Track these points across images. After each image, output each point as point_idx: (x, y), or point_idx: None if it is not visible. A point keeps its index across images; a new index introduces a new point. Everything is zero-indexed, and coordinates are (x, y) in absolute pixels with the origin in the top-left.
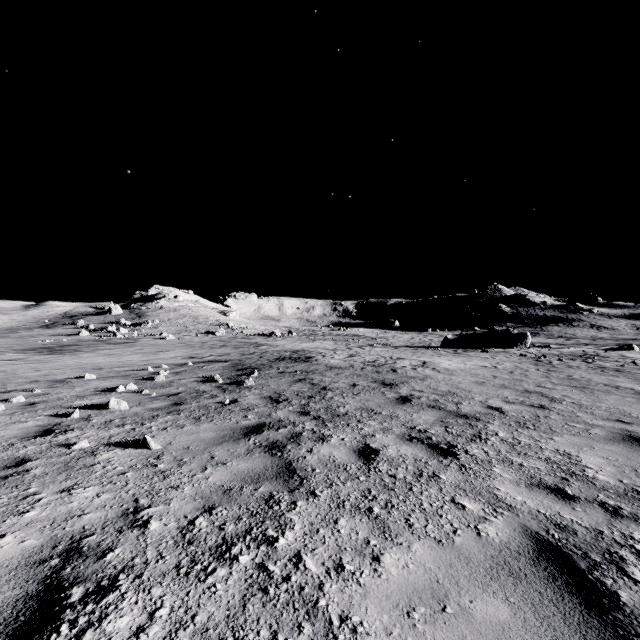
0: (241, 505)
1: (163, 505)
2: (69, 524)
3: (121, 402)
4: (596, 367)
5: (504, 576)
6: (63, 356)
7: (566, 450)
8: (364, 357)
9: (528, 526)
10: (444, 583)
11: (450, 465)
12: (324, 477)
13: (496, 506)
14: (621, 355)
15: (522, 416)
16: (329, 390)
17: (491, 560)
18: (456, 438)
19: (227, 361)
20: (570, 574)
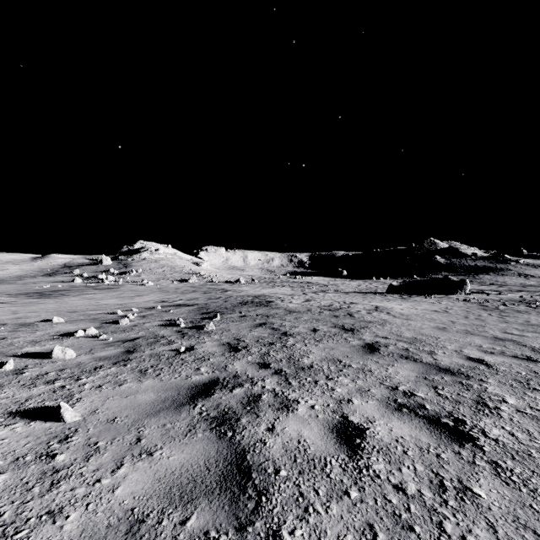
0: None
1: None
2: None
3: (66, 350)
4: None
5: None
6: (48, 300)
7: None
8: (319, 302)
9: None
10: None
11: (476, 462)
12: (294, 490)
13: None
14: None
15: (516, 372)
16: (290, 336)
17: None
18: (456, 406)
19: (194, 305)
20: None
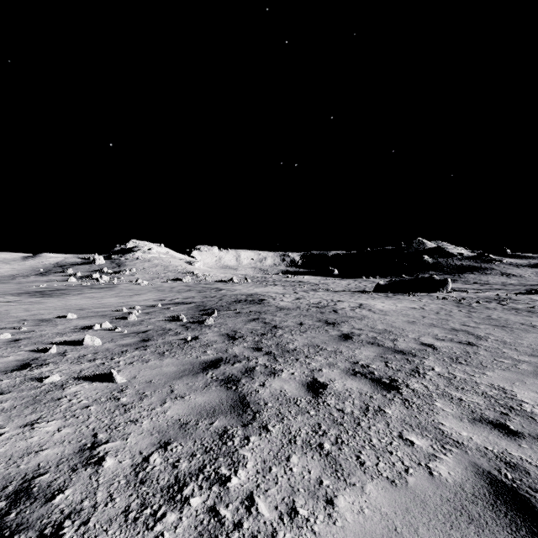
0: (196, 440)
1: (120, 440)
2: (25, 461)
3: (95, 339)
4: (510, 308)
5: (464, 523)
6: (52, 299)
7: (500, 385)
8: (309, 300)
9: (479, 464)
10: (403, 532)
11: (394, 399)
12: (276, 411)
13: (444, 442)
14: (530, 298)
15: (453, 352)
16: (279, 328)
17: (448, 504)
18: (396, 373)
19: (191, 303)
20: (533, 521)
